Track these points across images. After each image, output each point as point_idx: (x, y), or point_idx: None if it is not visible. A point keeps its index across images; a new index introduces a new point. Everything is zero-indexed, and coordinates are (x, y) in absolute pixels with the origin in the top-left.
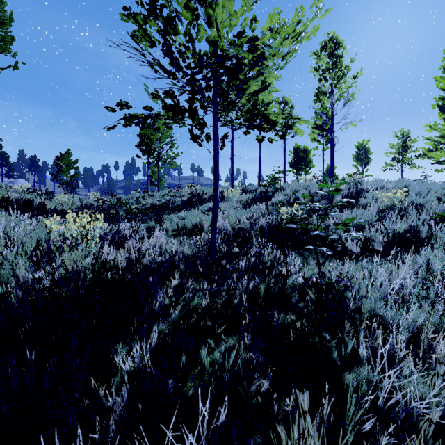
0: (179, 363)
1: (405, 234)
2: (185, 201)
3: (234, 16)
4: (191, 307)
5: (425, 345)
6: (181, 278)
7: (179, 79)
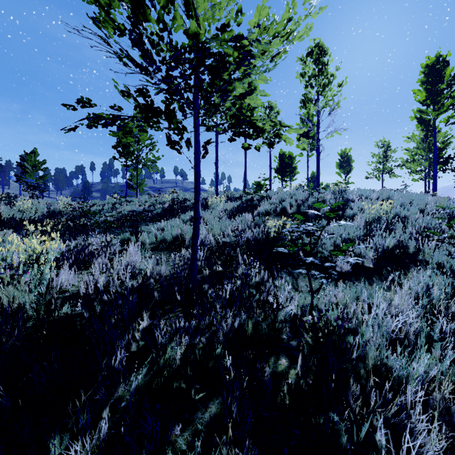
0: (142, 453)
1: (393, 249)
2: (166, 209)
3: (217, 7)
4: (161, 363)
5: (442, 407)
6: (154, 309)
7: (154, 76)
